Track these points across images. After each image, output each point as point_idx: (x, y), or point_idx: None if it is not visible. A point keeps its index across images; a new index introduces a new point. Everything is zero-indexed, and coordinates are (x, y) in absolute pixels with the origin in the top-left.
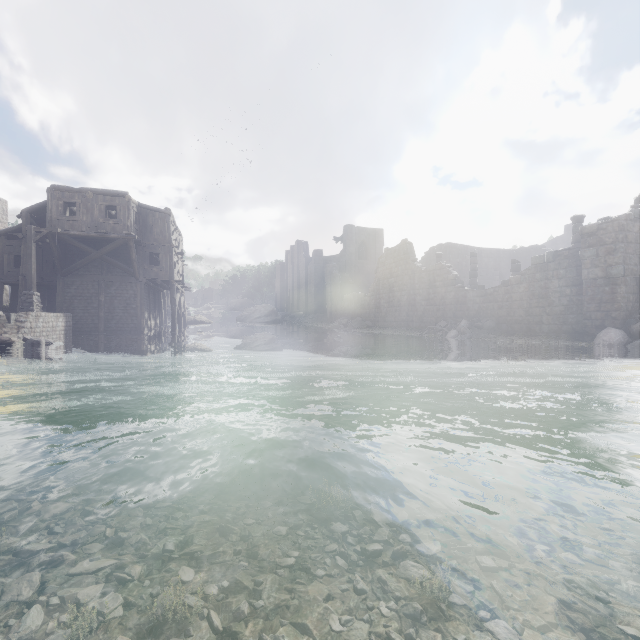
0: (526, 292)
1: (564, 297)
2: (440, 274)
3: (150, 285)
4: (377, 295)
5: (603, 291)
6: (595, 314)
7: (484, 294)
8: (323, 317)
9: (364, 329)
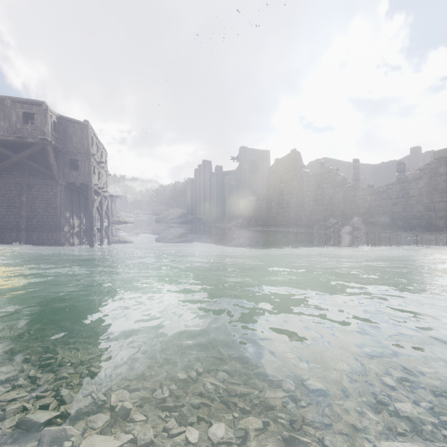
0: (426, 187)
1: None
2: (328, 177)
3: (72, 188)
4: (268, 199)
5: None
6: None
7: (376, 192)
8: (223, 219)
9: (257, 227)
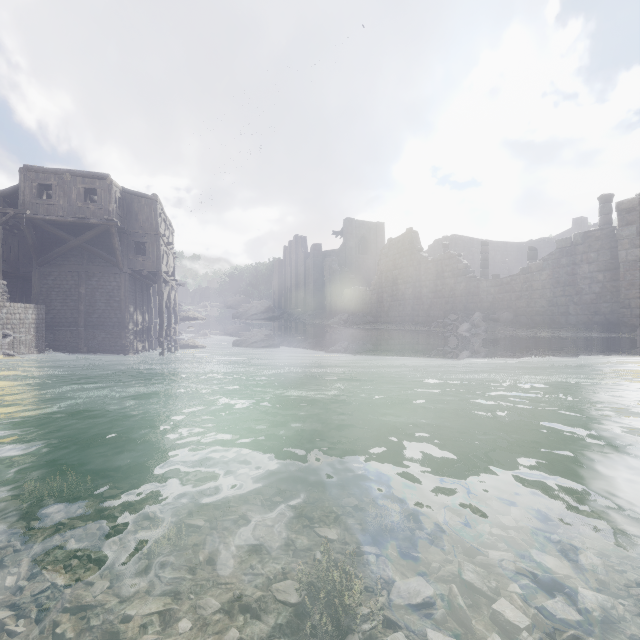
0: (549, 279)
1: (596, 284)
2: (449, 264)
3: (136, 277)
4: (379, 289)
5: None
6: (635, 301)
7: (500, 283)
8: (322, 314)
9: (366, 325)
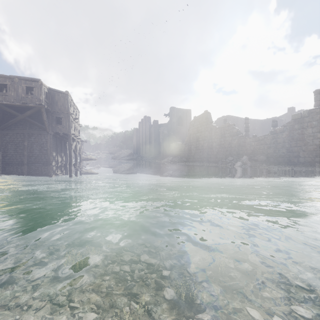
0: (287, 137)
1: (316, 139)
2: (228, 129)
3: (57, 136)
4: (189, 143)
5: None
6: None
7: (257, 140)
8: (158, 157)
9: (182, 162)
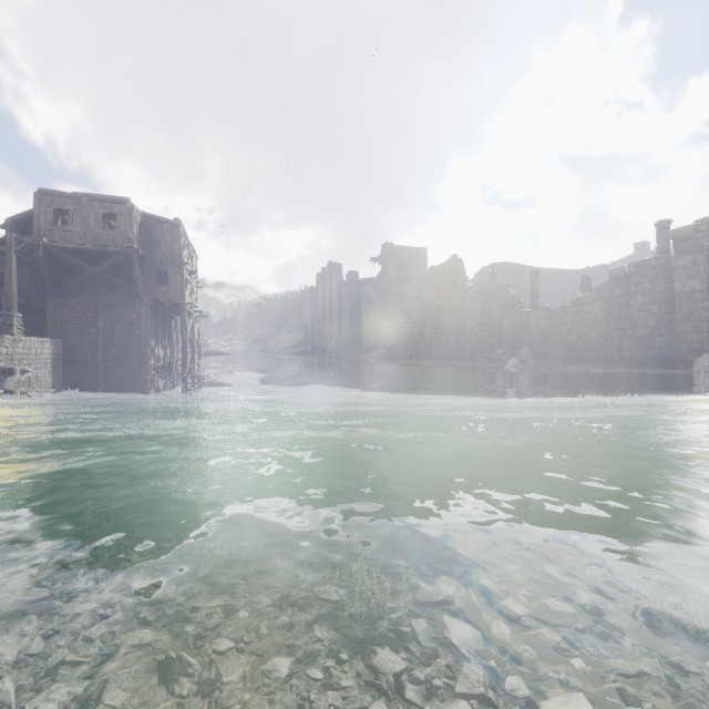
0: (602, 312)
1: (650, 316)
2: (496, 294)
3: (158, 308)
4: (421, 321)
5: (702, 307)
6: (692, 336)
7: (550, 316)
8: (358, 348)
9: (406, 360)
